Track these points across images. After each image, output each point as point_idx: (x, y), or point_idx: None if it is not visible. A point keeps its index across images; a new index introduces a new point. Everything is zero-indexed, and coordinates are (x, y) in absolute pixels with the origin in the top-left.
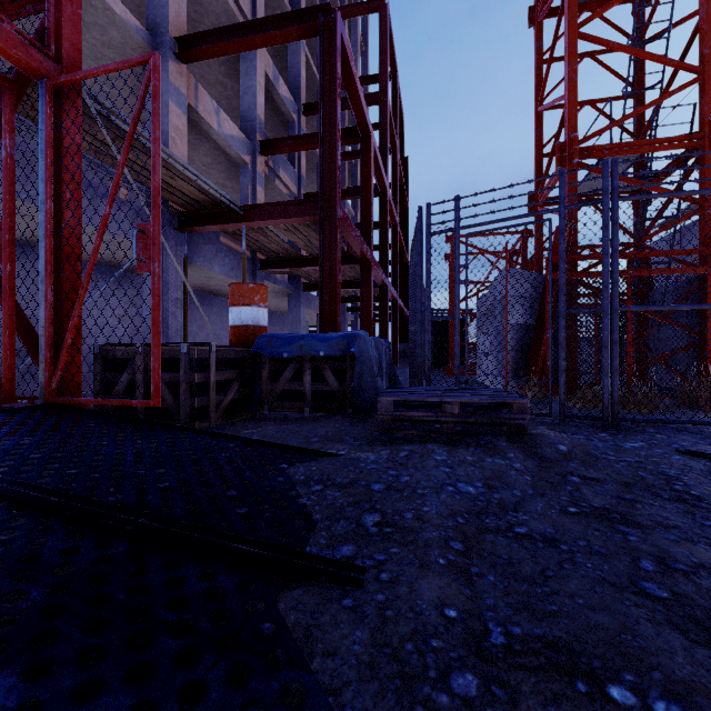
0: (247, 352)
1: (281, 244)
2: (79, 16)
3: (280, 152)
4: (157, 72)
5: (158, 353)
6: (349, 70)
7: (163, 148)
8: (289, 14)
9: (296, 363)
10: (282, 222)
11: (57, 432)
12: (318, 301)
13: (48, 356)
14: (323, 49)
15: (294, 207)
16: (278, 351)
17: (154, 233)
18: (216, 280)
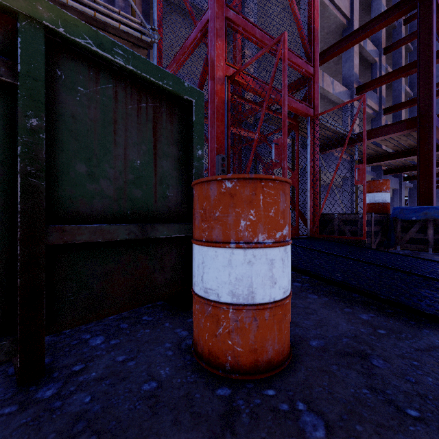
0: (383, 217)
1: (374, 149)
2: (318, 86)
3: (370, 89)
4: (365, 102)
5: (365, 218)
6: (438, 16)
7: (323, 119)
8: (390, 8)
9: (420, 223)
10: (384, 137)
11: (332, 246)
12: (393, 180)
13: (311, 219)
14: (419, 17)
15: (394, 126)
16: (408, 216)
17: (364, 168)
18: (324, 176)
